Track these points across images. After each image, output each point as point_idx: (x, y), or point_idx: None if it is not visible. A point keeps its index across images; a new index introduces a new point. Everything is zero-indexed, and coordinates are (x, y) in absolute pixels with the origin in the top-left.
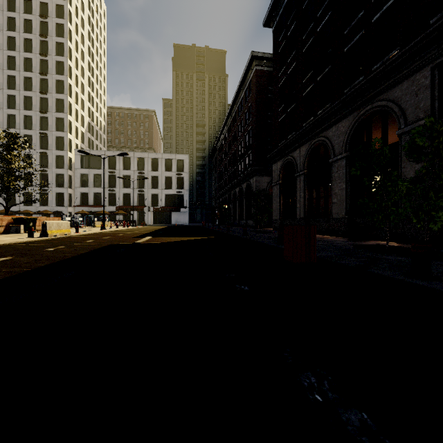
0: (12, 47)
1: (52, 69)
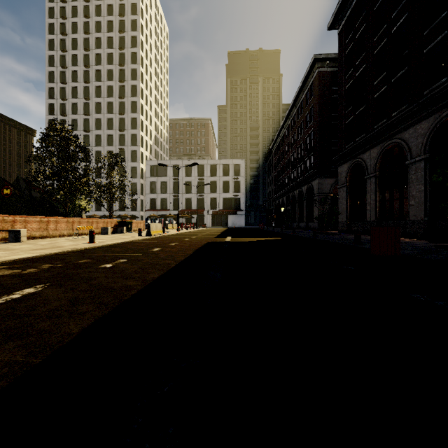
0: (99, 78)
1: (128, 93)
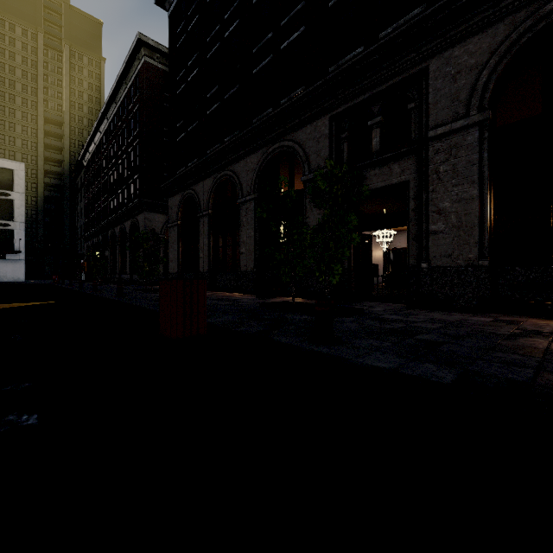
0: None
1: None
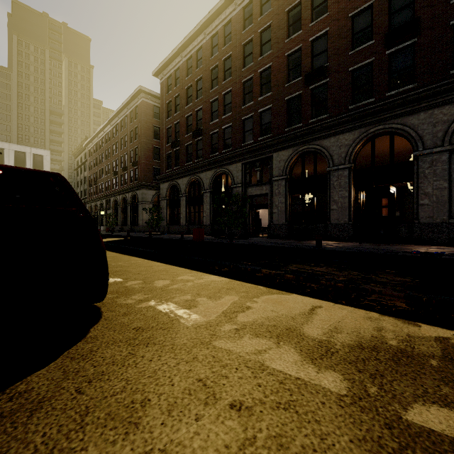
0: None
1: None
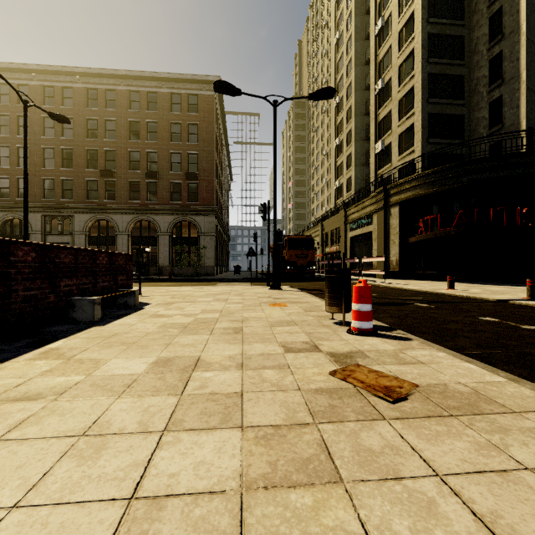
0: None
1: None
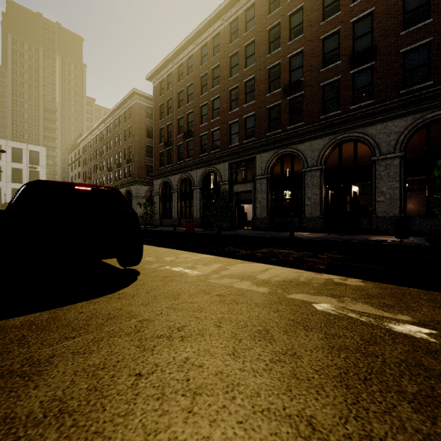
0: None
1: None
